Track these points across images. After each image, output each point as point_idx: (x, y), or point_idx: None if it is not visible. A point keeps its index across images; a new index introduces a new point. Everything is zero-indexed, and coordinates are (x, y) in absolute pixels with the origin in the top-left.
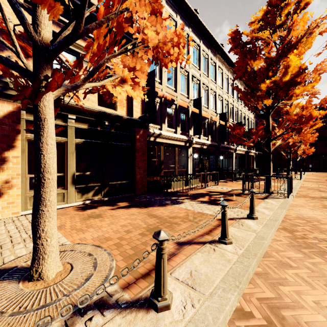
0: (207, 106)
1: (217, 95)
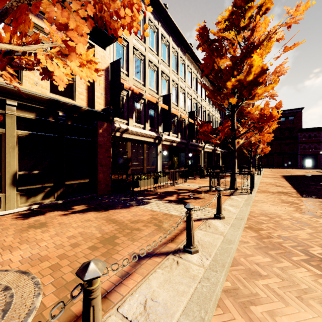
0: (176, 103)
1: (186, 93)
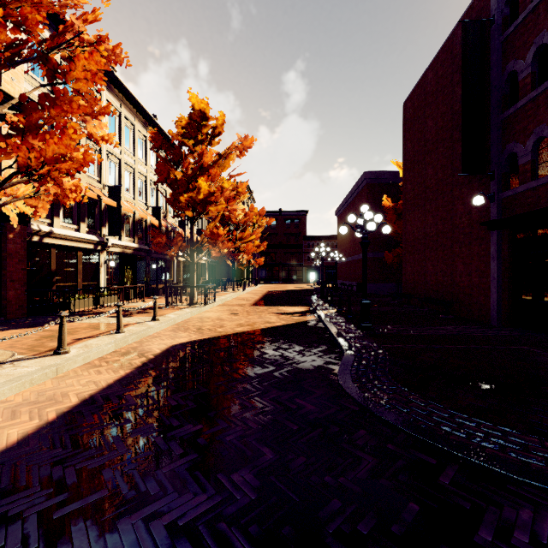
0: (132, 194)
1: (149, 181)
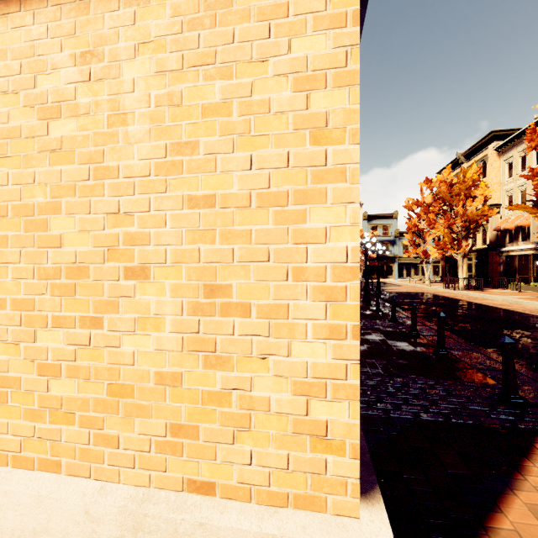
0: None
1: None
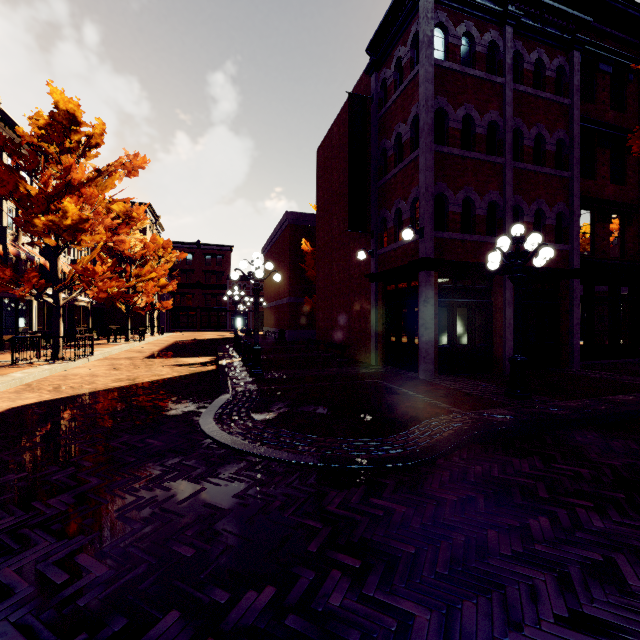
0: None
1: None
